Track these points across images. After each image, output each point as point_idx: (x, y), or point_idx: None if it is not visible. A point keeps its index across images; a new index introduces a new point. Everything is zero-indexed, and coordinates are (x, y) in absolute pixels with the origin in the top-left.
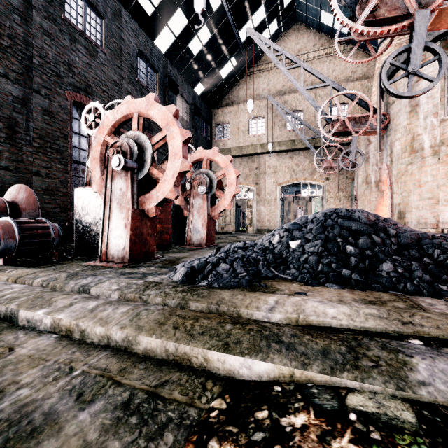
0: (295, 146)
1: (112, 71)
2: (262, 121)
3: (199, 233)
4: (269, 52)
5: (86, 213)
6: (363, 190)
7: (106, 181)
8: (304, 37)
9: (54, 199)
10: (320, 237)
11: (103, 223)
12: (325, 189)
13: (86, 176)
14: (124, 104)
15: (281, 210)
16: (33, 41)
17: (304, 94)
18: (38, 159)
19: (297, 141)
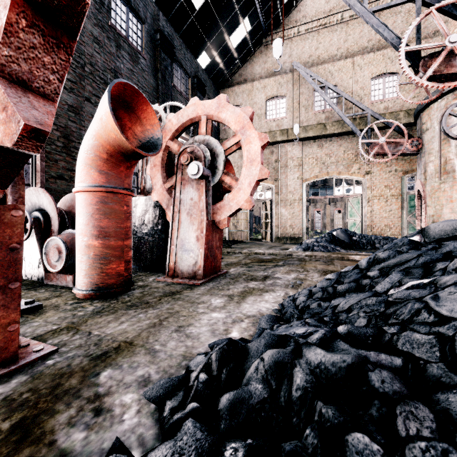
0: (326, 131)
1: None
2: (282, 101)
3: (192, 254)
4: None
5: None
6: (438, 182)
7: None
8: None
9: None
10: None
11: None
12: (366, 185)
13: None
14: None
15: (307, 213)
16: None
17: (369, 19)
18: None
19: (328, 125)
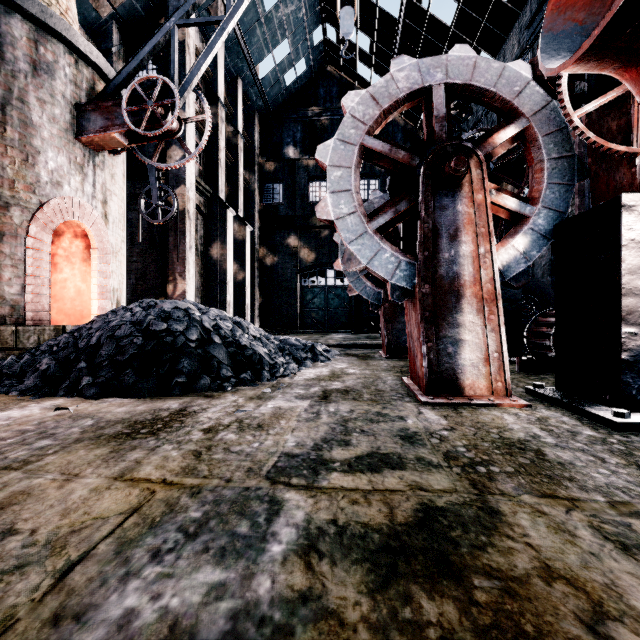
0: None
1: None
2: None
3: None
4: None
5: None
6: None
7: None
8: None
9: None
10: None
11: None
12: None
13: None
14: None
15: None
16: None
17: None
18: None
19: None
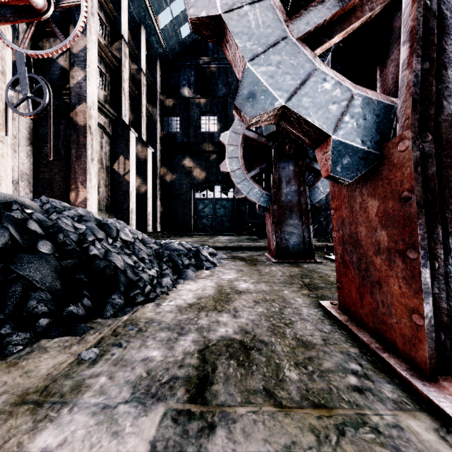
0: None
1: None
2: None
3: None
4: None
5: None
6: None
7: None
8: None
9: None
10: None
11: None
12: None
13: None
14: None
15: None
16: None
17: None
18: None
19: None
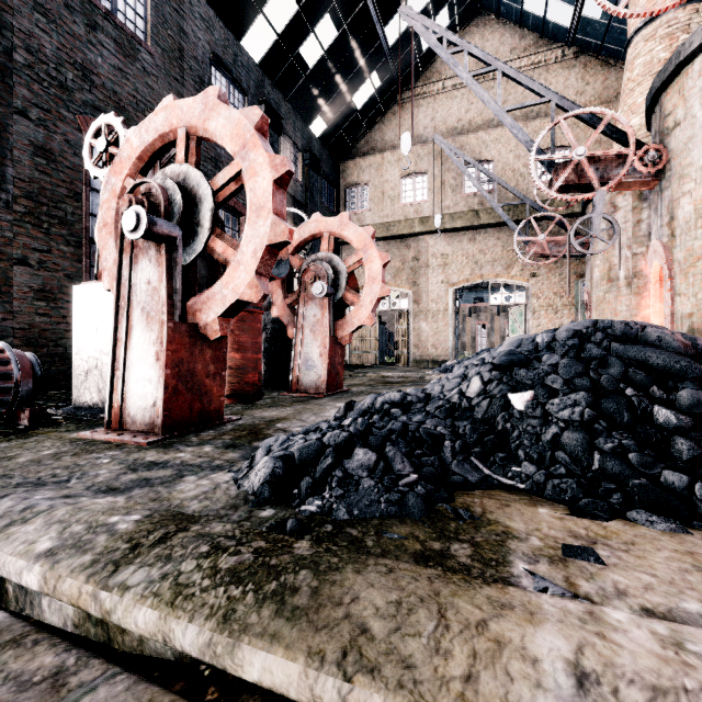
0: (479, 221)
1: (165, 85)
2: (422, 180)
3: (315, 369)
4: (440, 48)
5: (94, 331)
6: (603, 292)
7: (120, 266)
8: (495, 37)
9: (56, 307)
10: (582, 385)
11: (114, 352)
12: (531, 292)
13: (97, 262)
14: (160, 112)
15: (455, 328)
16: (14, 21)
17: (503, 119)
18: (24, 236)
19: (482, 213)
